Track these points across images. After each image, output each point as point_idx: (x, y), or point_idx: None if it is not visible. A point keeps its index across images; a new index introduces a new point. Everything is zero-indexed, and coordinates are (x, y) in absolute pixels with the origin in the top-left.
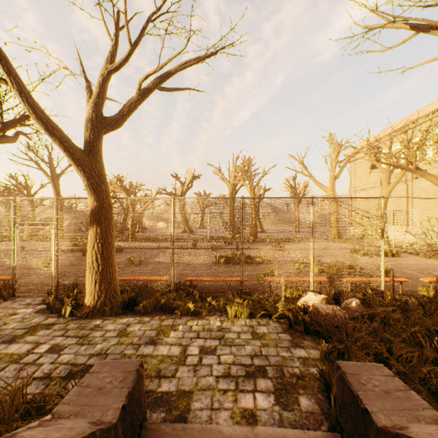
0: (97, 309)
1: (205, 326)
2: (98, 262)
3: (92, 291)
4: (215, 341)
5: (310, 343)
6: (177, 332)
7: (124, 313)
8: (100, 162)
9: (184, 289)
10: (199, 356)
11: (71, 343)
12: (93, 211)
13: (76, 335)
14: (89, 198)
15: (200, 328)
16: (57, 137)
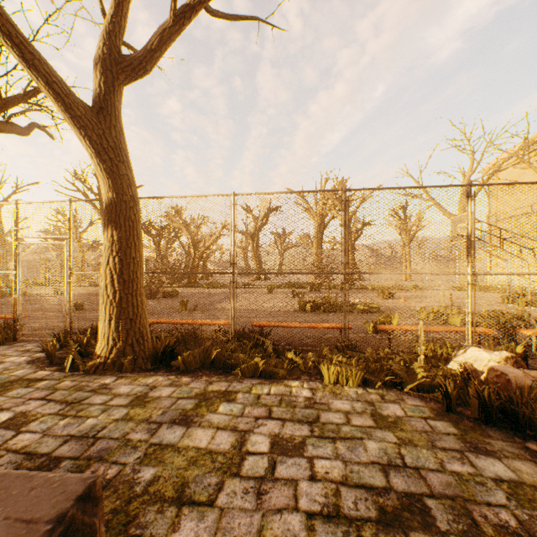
0: (111, 361)
1: (283, 396)
2: (115, 287)
3: (105, 333)
4: (302, 426)
5: (505, 445)
6: (232, 406)
7: (155, 369)
8: (118, 129)
9: (250, 338)
10: (269, 457)
11: (48, 413)
12: (107, 207)
13: (63, 399)
14: (102, 186)
15: (274, 399)
16: (40, 73)
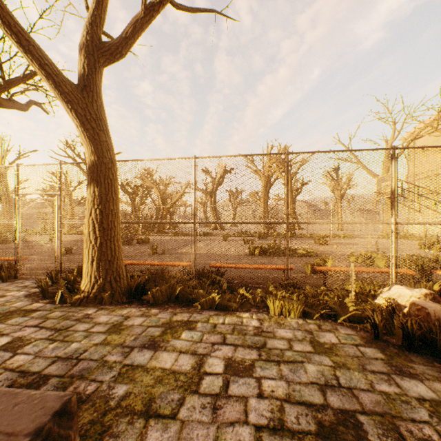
0: (93, 295)
1: (235, 326)
2: (96, 234)
3: (88, 272)
4: (252, 351)
5: (426, 369)
6: (192, 333)
7: (129, 302)
8: (99, 103)
9: (208, 277)
10: (224, 377)
11: (40, 338)
12: (90, 168)
13: (53, 327)
14: (85, 151)
15: (228, 328)
16: (34, 57)
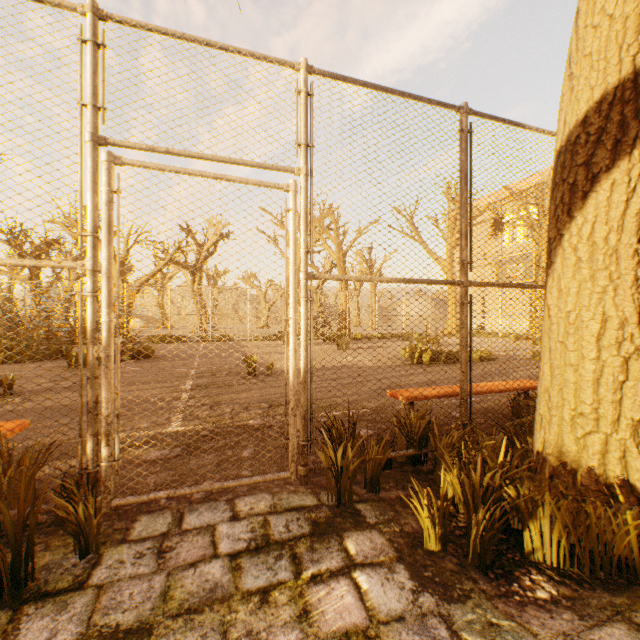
0: None
1: None
2: None
3: None
4: None
5: None
6: None
7: None
8: None
9: None
10: None
11: None
12: None
13: None
14: (635, 14)
15: None
16: None
